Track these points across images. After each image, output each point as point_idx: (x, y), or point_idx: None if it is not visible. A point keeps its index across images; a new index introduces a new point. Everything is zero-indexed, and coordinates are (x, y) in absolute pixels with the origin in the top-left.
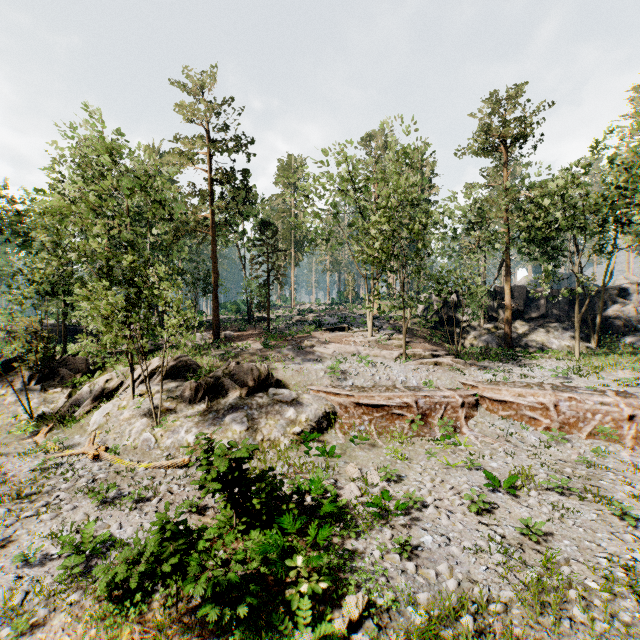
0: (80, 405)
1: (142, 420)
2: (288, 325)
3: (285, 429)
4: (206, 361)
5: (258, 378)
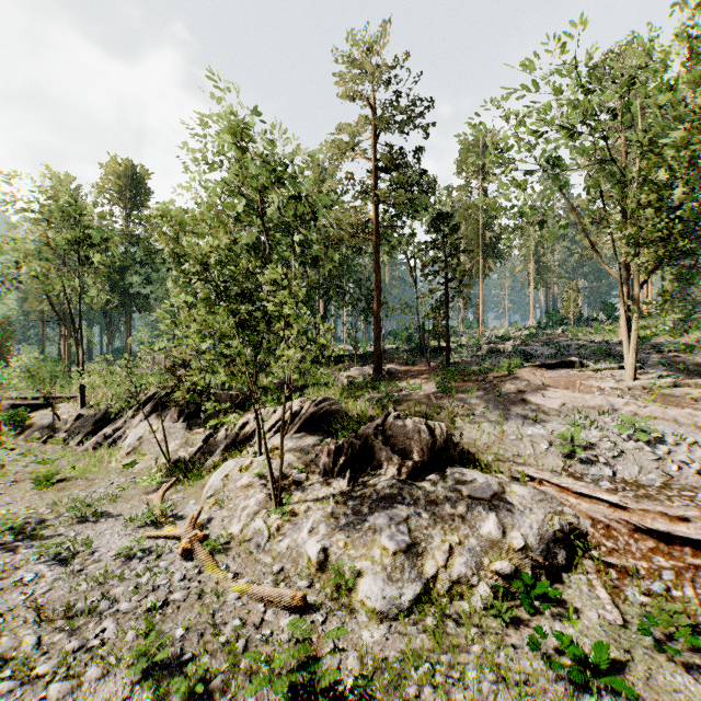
0: (213, 453)
1: (258, 496)
2: (475, 357)
3: (479, 560)
4: (360, 406)
5: (429, 447)
